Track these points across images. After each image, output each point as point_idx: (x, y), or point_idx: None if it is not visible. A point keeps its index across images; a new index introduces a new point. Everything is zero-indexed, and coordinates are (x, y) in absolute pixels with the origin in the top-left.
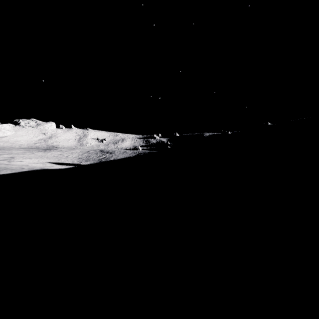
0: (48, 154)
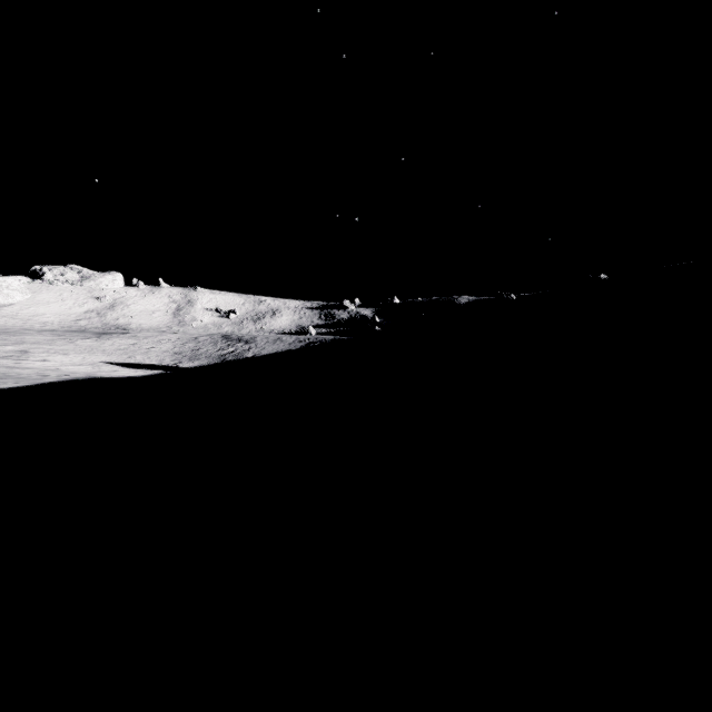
0: (106, 345)
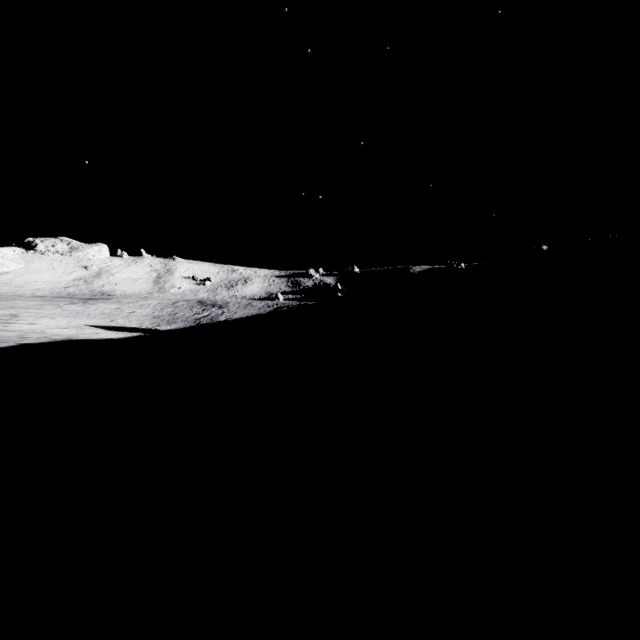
0: (91, 309)
